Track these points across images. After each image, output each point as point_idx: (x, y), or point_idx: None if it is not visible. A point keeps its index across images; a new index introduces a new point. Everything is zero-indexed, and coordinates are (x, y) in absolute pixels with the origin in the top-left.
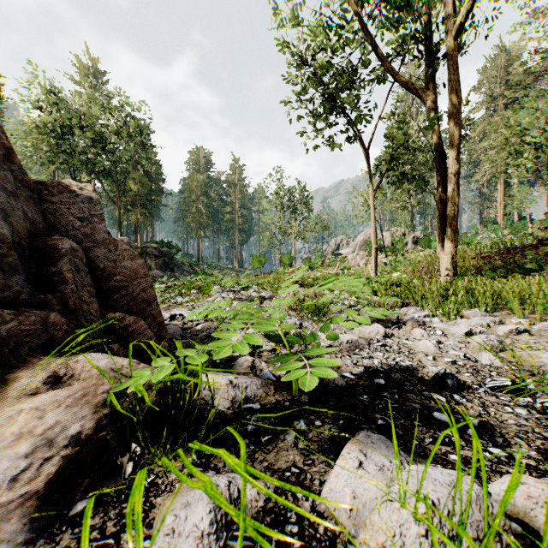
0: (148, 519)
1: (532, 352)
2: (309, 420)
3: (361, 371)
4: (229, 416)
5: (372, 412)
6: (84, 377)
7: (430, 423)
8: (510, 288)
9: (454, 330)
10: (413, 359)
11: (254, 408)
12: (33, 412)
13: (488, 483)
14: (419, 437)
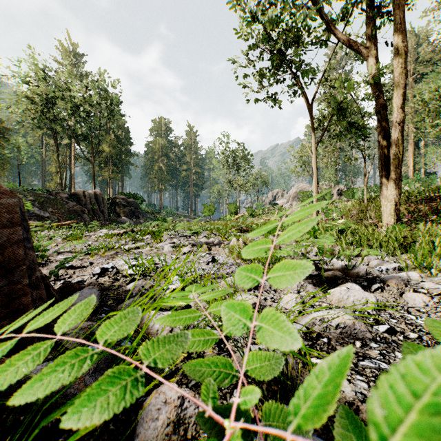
0: None
1: None
2: None
3: None
4: None
5: None
6: None
7: None
8: None
9: None
10: None
11: None
12: None
13: None
14: None
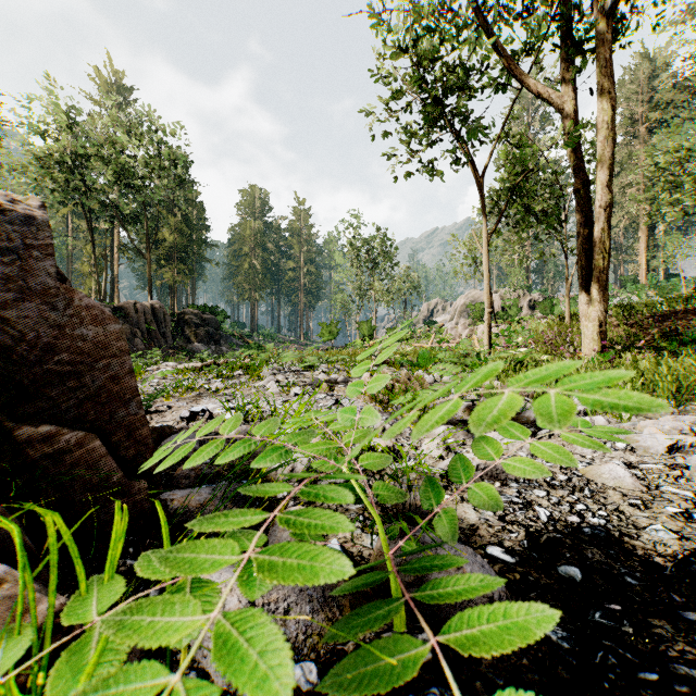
0: None
1: None
2: None
3: (524, 543)
4: None
5: None
6: None
7: None
8: None
9: (646, 442)
10: (605, 506)
11: (302, 682)
12: None
13: None
14: None
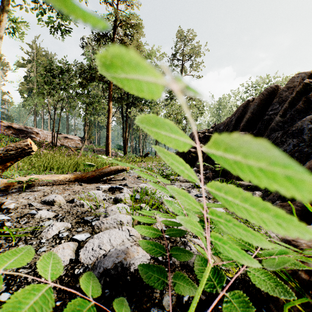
0: None
1: None
2: None
3: None
4: None
5: None
6: None
7: None
8: None
9: None
10: None
11: None
12: None
13: None
14: None
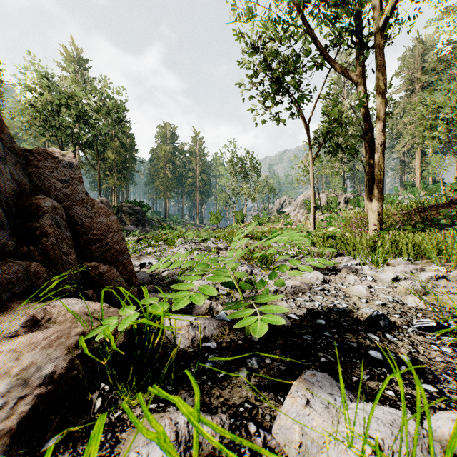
0: (113, 454)
1: (451, 296)
2: (260, 358)
3: (304, 312)
4: (189, 354)
5: (315, 350)
6: (60, 320)
7: (366, 360)
8: (429, 241)
9: (382, 277)
10: (348, 302)
11: (211, 346)
12: (11, 354)
13: (423, 418)
14: (358, 374)
